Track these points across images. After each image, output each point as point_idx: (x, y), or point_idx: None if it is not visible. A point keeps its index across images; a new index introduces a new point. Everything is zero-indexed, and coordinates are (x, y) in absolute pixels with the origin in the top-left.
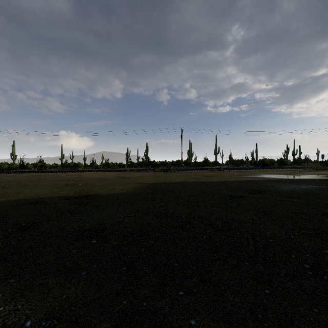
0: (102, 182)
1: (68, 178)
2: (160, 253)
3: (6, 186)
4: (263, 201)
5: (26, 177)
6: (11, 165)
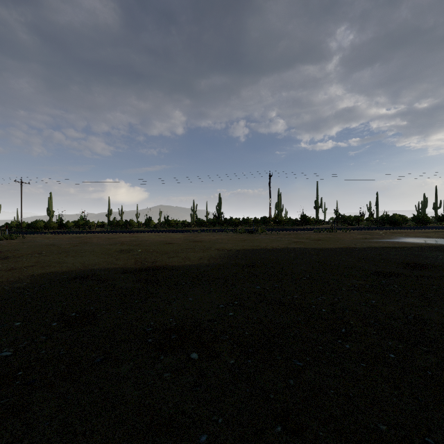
0: (168, 247)
1: (121, 241)
2: (329, 391)
3: (43, 251)
4: (443, 283)
5: (68, 239)
6: (47, 223)
